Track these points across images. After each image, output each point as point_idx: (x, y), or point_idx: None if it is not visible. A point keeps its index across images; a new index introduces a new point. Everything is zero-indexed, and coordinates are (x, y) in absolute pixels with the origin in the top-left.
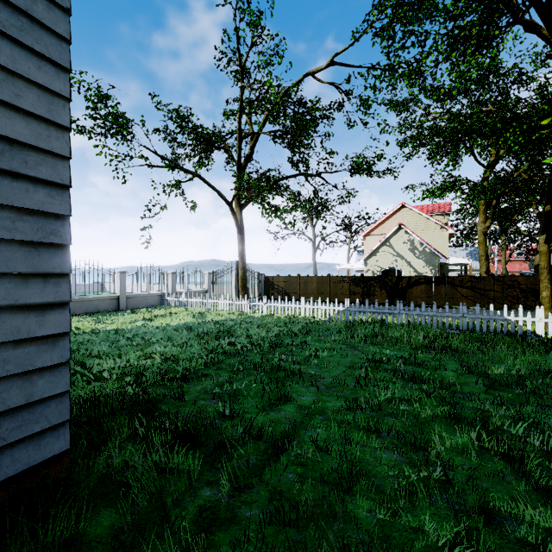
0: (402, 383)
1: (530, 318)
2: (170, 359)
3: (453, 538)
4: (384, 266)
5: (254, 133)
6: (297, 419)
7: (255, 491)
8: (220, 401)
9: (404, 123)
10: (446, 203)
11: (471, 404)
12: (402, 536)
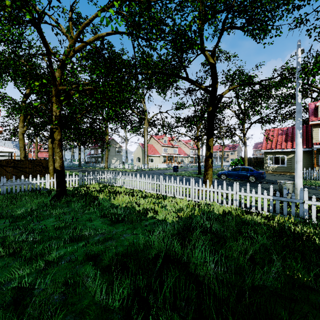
0: None
1: (43, 180)
2: None
3: None
4: None
5: None
6: None
7: None
8: None
9: None
10: None
11: None
12: None
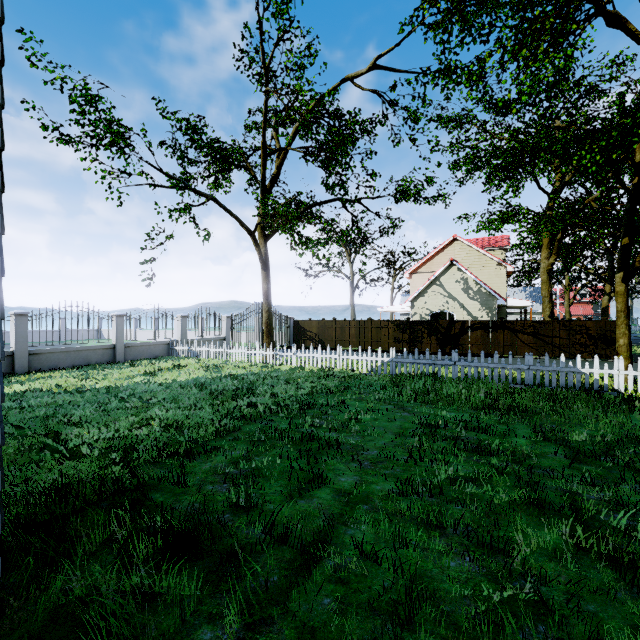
0: (465, 455)
1: (607, 370)
2: (172, 426)
3: None
4: (433, 309)
5: (281, 149)
6: (334, 510)
7: (277, 629)
8: (233, 485)
9: (457, 143)
10: (503, 237)
11: (554, 484)
12: None
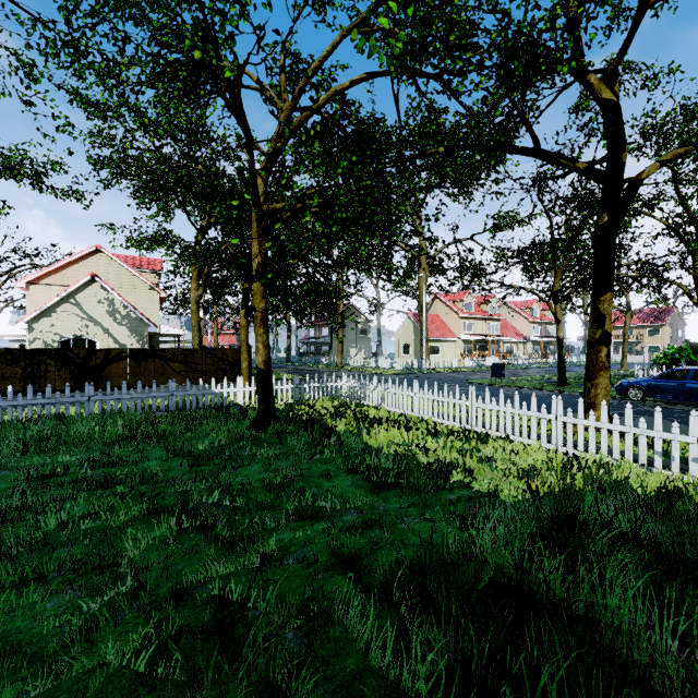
0: (88, 494)
1: (233, 389)
2: None
3: (140, 644)
4: (66, 334)
5: None
6: None
7: None
8: None
9: (101, 135)
10: (157, 260)
11: (174, 490)
12: (72, 693)
